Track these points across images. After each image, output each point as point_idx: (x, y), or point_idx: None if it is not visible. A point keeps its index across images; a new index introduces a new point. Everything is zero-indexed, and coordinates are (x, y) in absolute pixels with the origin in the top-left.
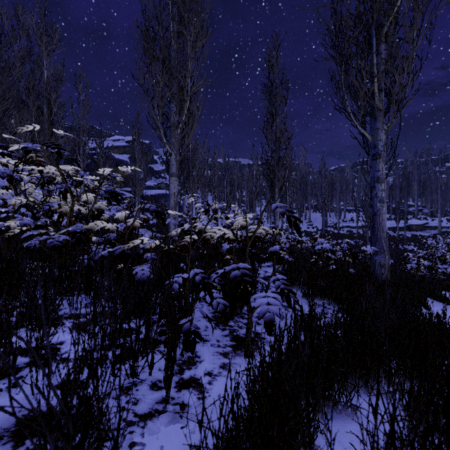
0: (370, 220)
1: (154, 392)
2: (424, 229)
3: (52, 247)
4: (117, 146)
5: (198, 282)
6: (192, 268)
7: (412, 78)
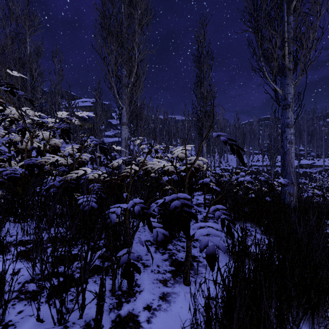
0: (281, 158)
1: None
2: (312, 167)
3: (7, 178)
4: (84, 106)
5: (137, 212)
6: (136, 197)
7: (316, 43)
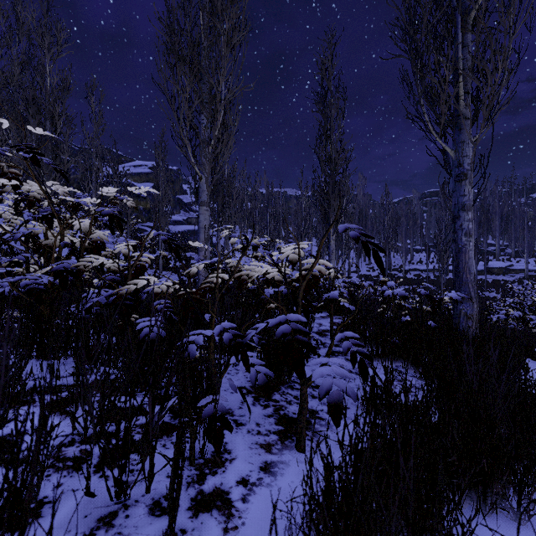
0: (453, 259)
1: (154, 520)
2: (507, 273)
3: (27, 292)
4: (138, 173)
5: (227, 342)
6: (224, 321)
7: (508, 76)
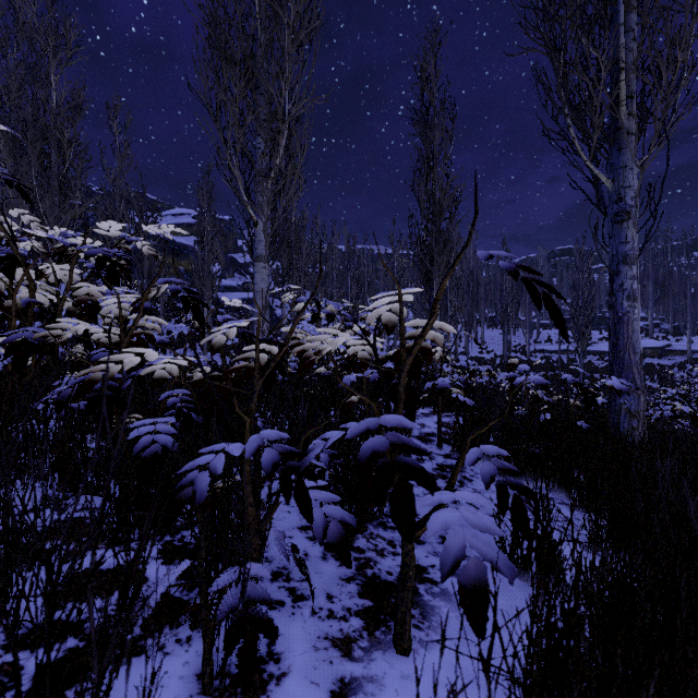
0: (610, 332)
1: None
2: (664, 355)
3: None
4: (178, 224)
5: (269, 468)
6: (281, 422)
7: (689, 72)
